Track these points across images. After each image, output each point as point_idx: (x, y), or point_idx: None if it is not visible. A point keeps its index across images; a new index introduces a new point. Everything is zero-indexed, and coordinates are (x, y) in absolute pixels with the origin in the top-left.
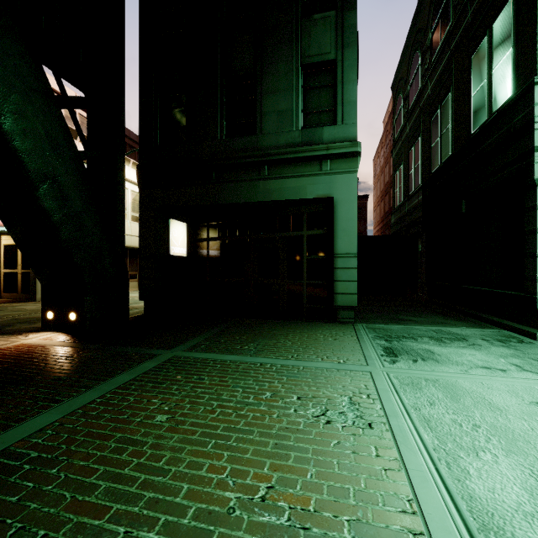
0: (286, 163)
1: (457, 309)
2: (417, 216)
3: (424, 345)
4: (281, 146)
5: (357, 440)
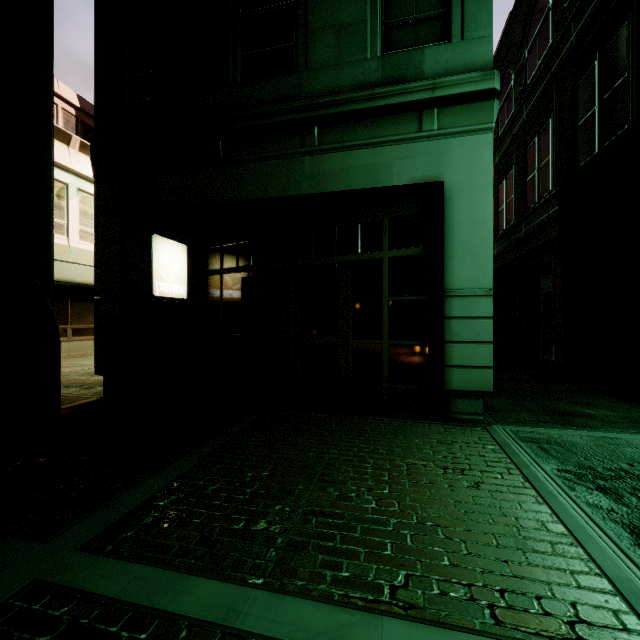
0: (352, 120)
1: None
2: (546, 239)
3: None
4: (343, 90)
5: None
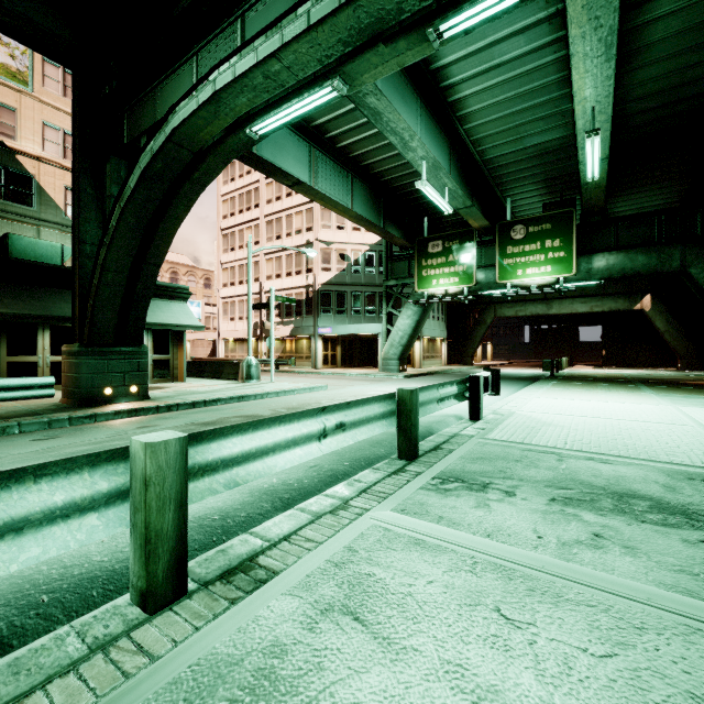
0: None
1: None
2: None
3: None
4: None
5: None
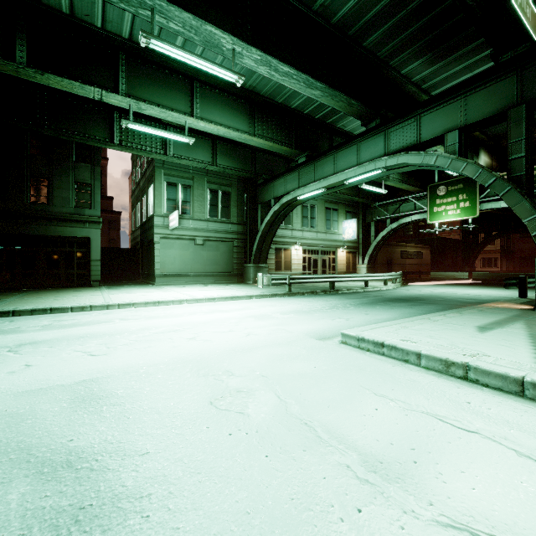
0: (67, 221)
1: (147, 282)
2: (138, 240)
3: (121, 288)
4: (64, 213)
5: (94, 293)
